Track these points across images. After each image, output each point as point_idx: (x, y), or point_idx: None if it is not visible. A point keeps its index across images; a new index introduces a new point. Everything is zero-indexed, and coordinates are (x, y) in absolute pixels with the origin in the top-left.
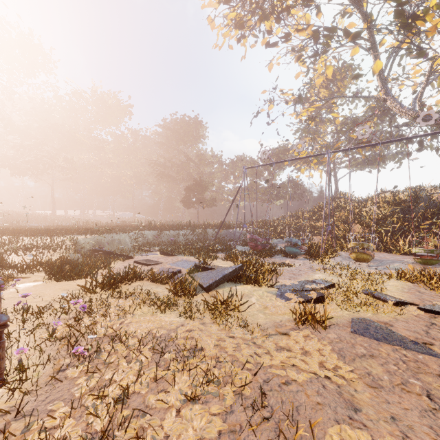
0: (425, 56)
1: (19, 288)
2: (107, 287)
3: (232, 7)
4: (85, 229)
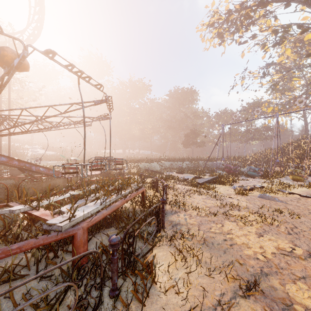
0: None
1: None
2: (164, 180)
3: (215, 28)
4: (138, 160)
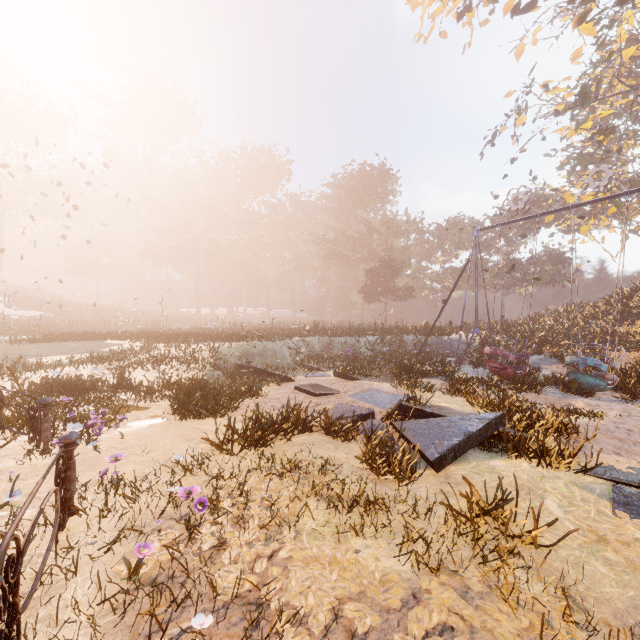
0: None
1: (129, 428)
2: (251, 442)
3: None
4: (230, 334)
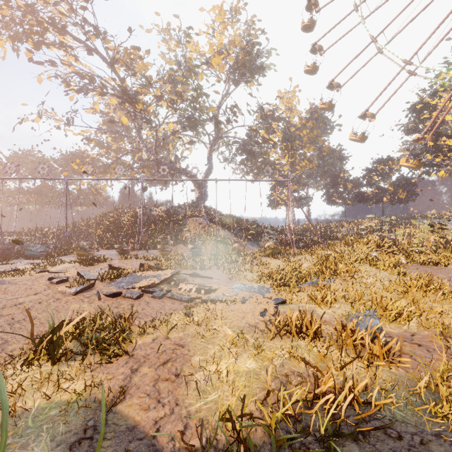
0: (151, 124)
1: None
2: None
3: None
4: None
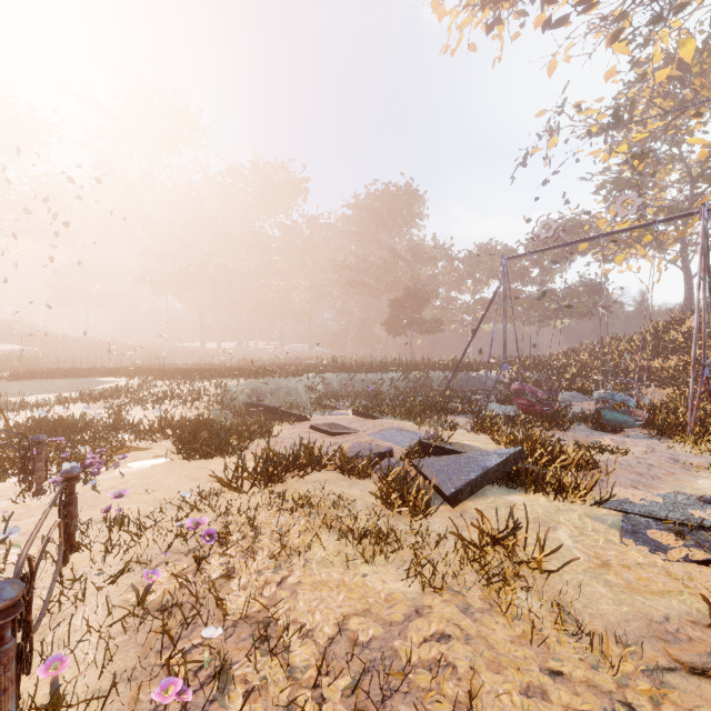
0: None
1: (129, 469)
2: (262, 480)
3: None
4: (239, 370)
